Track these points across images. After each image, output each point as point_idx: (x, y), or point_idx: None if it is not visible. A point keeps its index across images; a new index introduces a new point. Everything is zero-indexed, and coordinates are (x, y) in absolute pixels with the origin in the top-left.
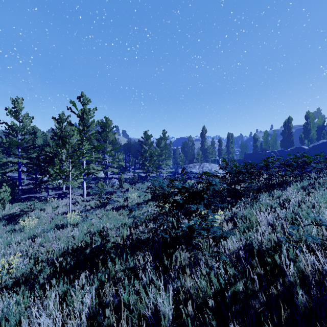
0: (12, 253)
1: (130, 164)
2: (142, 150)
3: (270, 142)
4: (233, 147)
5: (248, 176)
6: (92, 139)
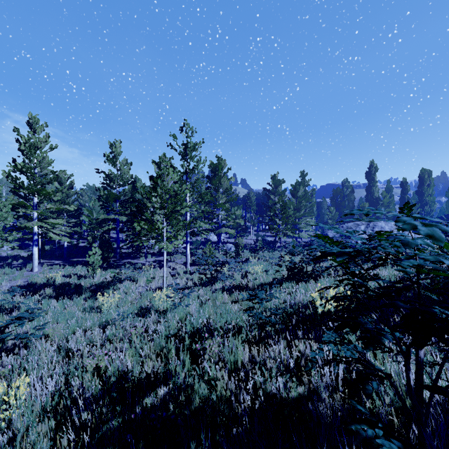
0: (55, 356)
1: (252, 223)
2: (269, 202)
3: None
4: (432, 194)
5: None
6: (197, 185)
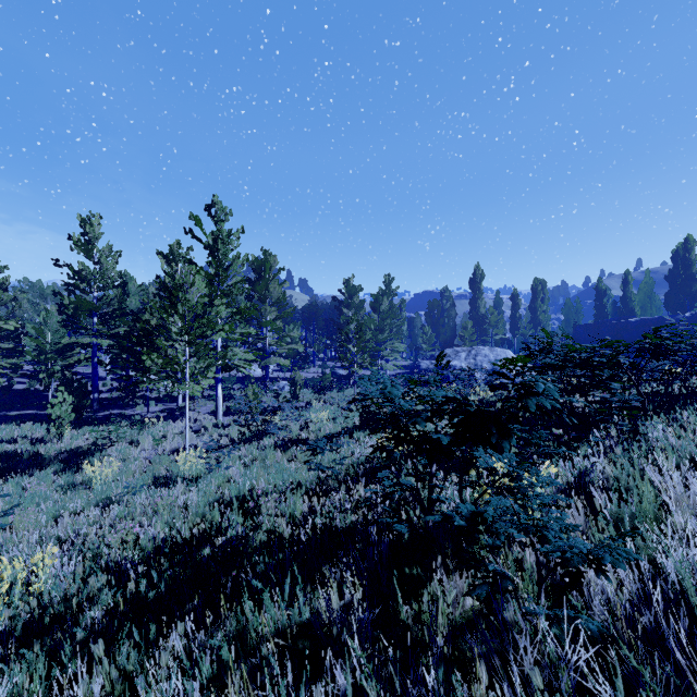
0: (53, 540)
1: (315, 349)
2: (340, 319)
3: (636, 298)
4: (547, 312)
5: (608, 373)
6: (234, 294)
